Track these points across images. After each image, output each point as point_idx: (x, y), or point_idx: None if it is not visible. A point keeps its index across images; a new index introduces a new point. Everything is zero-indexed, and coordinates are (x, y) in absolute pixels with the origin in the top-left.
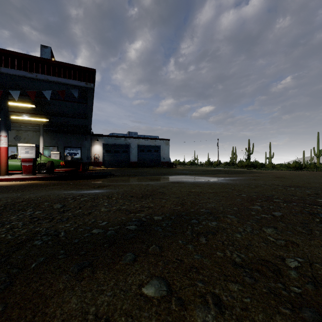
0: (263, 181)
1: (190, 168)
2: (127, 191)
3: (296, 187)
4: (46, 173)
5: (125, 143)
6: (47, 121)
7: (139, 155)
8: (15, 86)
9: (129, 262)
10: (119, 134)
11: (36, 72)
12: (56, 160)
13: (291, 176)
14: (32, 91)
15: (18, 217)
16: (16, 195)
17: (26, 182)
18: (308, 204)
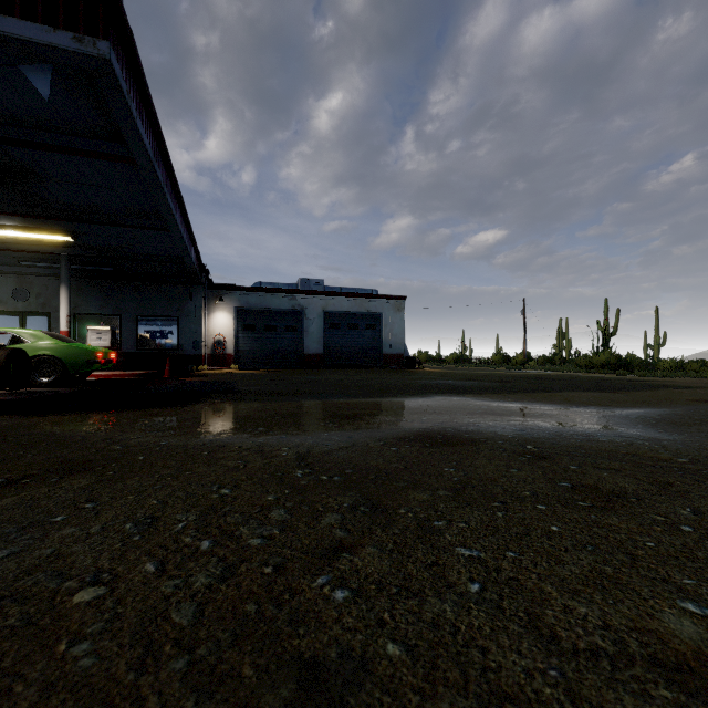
0: None
1: (459, 370)
2: None
3: None
4: None
5: (292, 307)
6: (74, 243)
7: (326, 338)
8: None
9: None
10: (279, 284)
11: None
12: (82, 348)
13: None
14: None
15: None
16: None
17: None
18: None
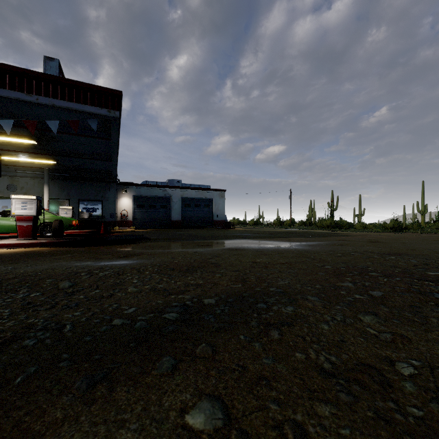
0: (353, 247)
1: (254, 229)
2: (165, 262)
3: (397, 256)
4: (52, 237)
5: (164, 195)
6: (53, 163)
7: (183, 212)
8: (7, 113)
9: (166, 372)
10: (156, 182)
11: (38, 94)
12: (66, 219)
13: (389, 240)
14: (31, 121)
15: (5, 301)
16: (6, 269)
17: (23, 249)
18: (416, 278)
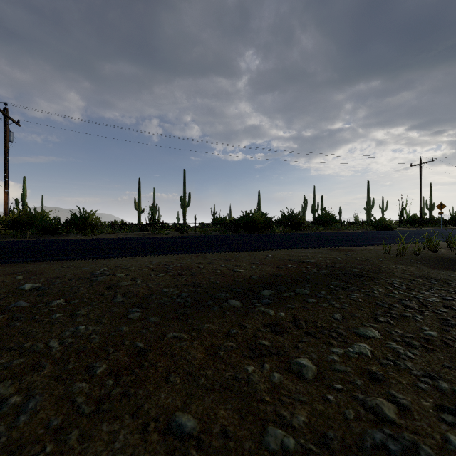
0: None
1: None
2: None
3: None
4: None
5: None
6: None
7: None
8: None
9: (253, 276)
10: None
11: None
12: None
13: None
14: None
15: None
16: None
17: None
18: None
